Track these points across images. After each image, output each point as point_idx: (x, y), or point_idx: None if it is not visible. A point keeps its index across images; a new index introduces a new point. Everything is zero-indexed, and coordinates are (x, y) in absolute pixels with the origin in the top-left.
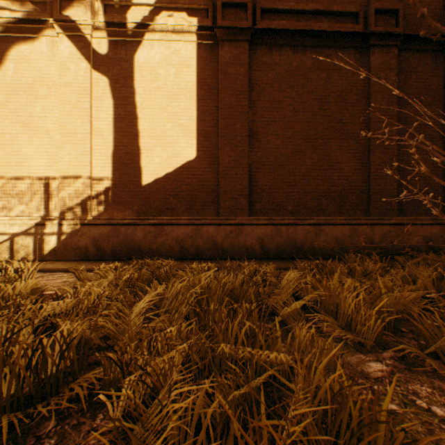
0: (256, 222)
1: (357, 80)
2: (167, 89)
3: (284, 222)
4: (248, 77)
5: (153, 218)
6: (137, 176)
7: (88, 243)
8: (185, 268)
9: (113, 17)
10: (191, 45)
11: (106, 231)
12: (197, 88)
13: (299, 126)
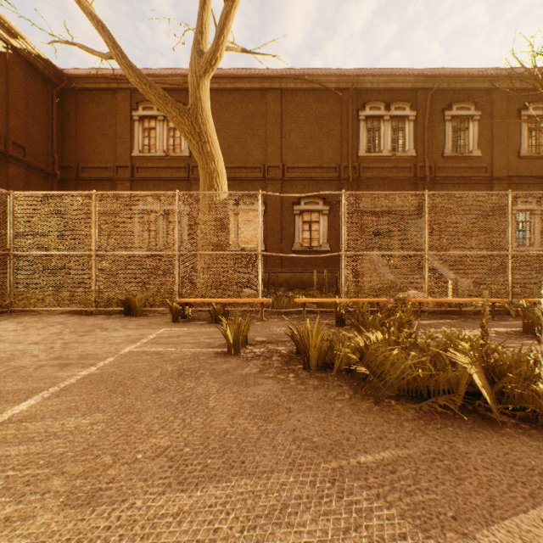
0: None
1: (1, 179)
2: None
3: None
4: None
5: None
6: None
7: None
8: None
9: None
10: None
11: None
12: None
13: None
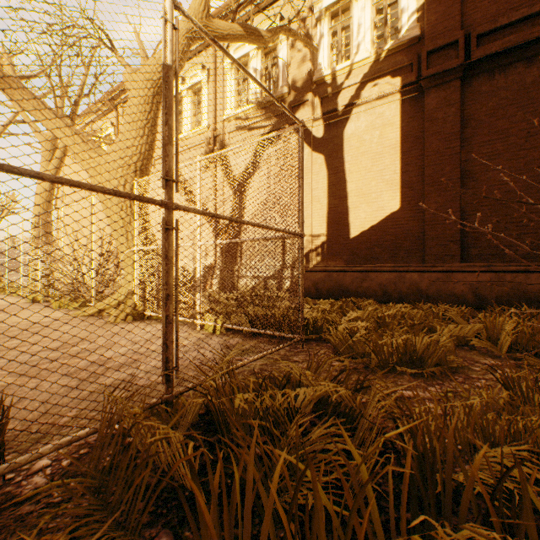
0: (468, 269)
1: None
2: (371, 151)
3: (508, 269)
4: (459, 116)
5: (359, 266)
6: (345, 231)
7: (310, 285)
8: (385, 309)
9: (327, 106)
10: (394, 104)
11: (322, 277)
12: (401, 142)
13: (536, 152)
